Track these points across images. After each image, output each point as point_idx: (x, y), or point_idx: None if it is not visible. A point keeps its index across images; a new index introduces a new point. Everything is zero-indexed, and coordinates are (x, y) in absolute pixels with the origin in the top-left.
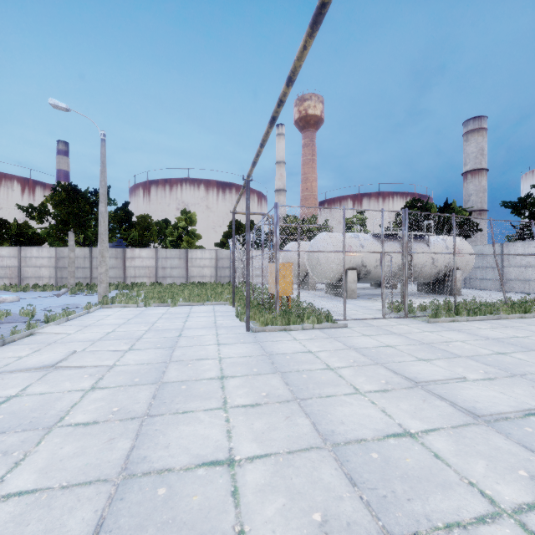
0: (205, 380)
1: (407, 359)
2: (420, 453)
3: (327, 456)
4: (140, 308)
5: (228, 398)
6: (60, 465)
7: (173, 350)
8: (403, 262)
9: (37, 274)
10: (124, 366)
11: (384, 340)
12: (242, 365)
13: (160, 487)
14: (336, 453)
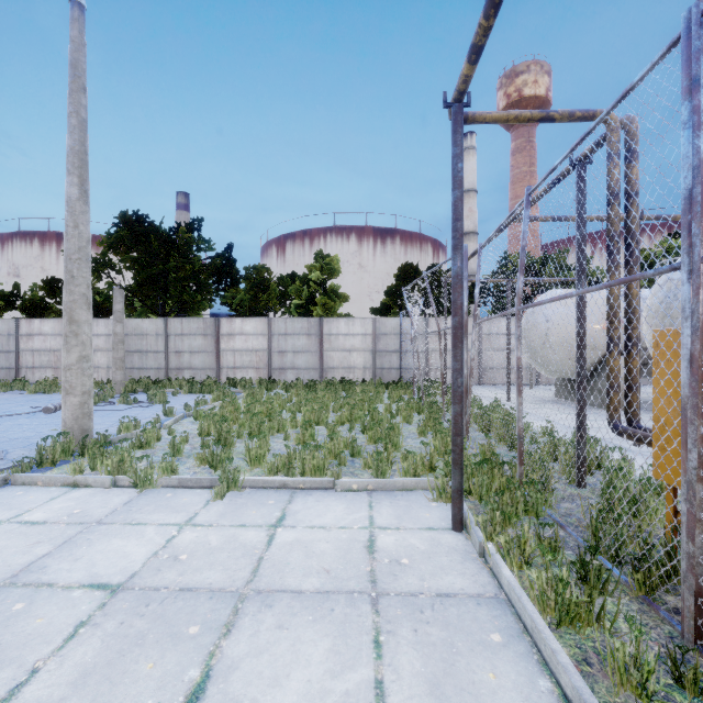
0: None
1: None
2: None
3: None
4: (114, 494)
5: None
6: None
7: None
8: None
9: None
10: None
11: None
12: None
13: None
14: None
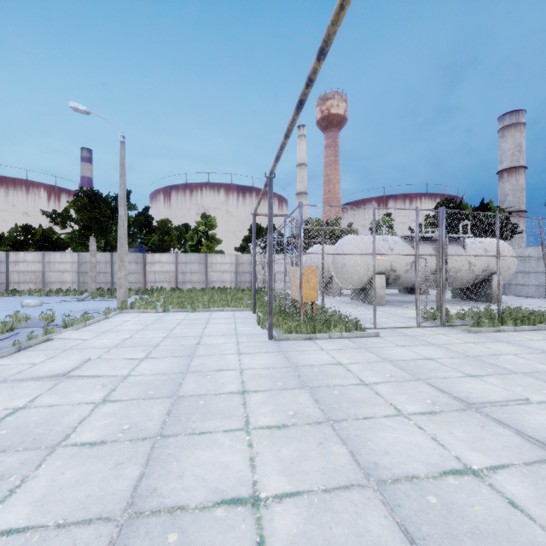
0: (224, 395)
1: (453, 375)
2: (491, 499)
3: (372, 498)
4: (159, 313)
5: (251, 417)
6: (59, 495)
7: (191, 359)
8: (440, 265)
9: (60, 279)
10: (138, 376)
11: (422, 352)
12: (266, 378)
13: (170, 532)
14: (383, 494)
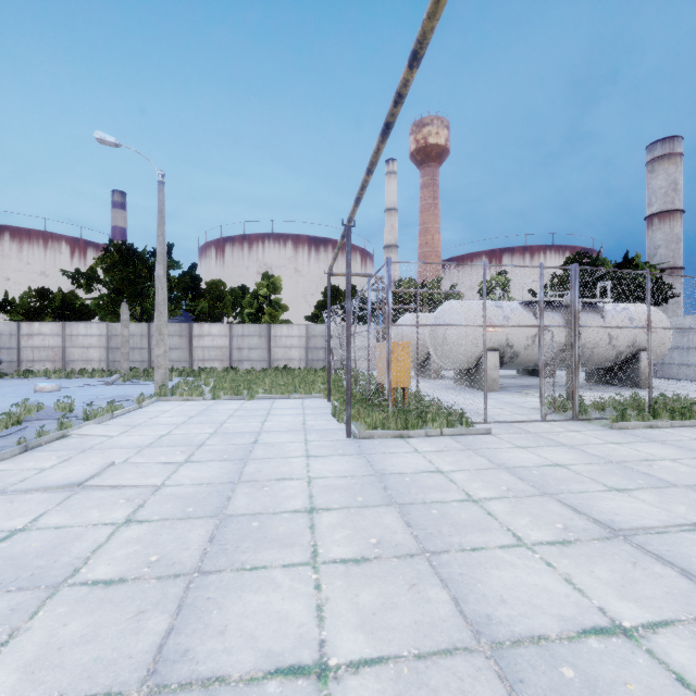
0: (286, 514)
1: (591, 488)
2: (651, 673)
3: (484, 669)
4: (207, 401)
5: (320, 546)
6: (57, 657)
7: (244, 464)
8: (571, 340)
9: (84, 356)
10: (175, 487)
11: (549, 455)
12: (341, 491)
13: None
14: (499, 663)
